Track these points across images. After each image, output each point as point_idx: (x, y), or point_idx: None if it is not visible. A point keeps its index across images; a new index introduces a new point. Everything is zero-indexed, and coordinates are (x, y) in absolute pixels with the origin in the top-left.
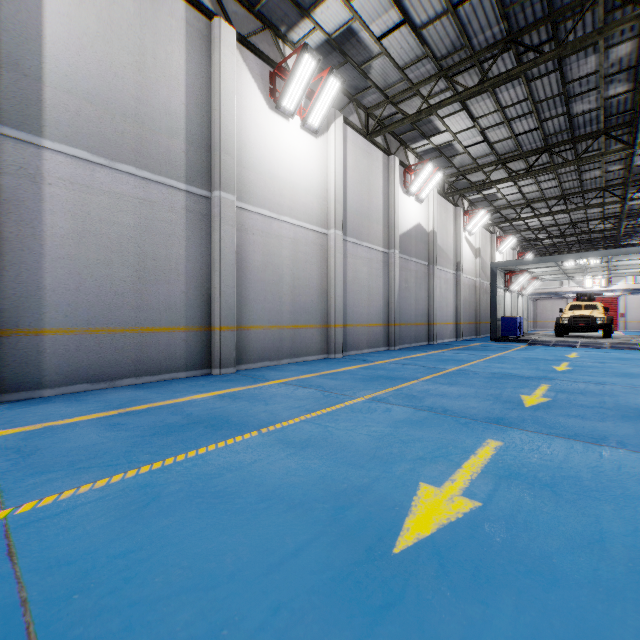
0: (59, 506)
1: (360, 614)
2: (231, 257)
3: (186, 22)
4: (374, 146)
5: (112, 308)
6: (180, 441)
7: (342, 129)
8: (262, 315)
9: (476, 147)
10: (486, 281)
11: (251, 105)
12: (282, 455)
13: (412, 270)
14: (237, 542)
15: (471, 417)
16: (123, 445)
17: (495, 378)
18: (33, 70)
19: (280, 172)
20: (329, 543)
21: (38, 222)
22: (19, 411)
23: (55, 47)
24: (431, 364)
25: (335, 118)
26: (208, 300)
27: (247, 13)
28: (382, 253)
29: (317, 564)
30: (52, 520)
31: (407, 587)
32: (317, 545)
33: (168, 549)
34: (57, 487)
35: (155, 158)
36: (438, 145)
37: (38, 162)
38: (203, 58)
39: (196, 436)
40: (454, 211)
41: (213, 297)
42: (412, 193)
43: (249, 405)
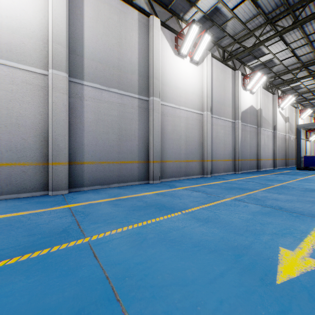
0: (106, 238)
1: (268, 313)
2: (158, 128)
3: (138, 20)
4: (227, 66)
5: (109, 152)
6: (146, 214)
7: (210, 60)
8: (171, 155)
9: (287, 60)
10: (292, 135)
11: (166, 54)
12: (197, 225)
13: (248, 131)
14: (189, 265)
15: (299, 213)
16: (122, 214)
17: (307, 191)
18: (80, 52)
19: (180, 85)
20: (237, 272)
21: (82, 116)
22: (77, 196)
23: (88, 41)
24: (263, 182)
25: (207, 55)
26: (147, 148)
27: (164, 10)
28: (231, 122)
29: (235, 282)
30: (106, 244)
31: (292, 303)
32: (231, 273)
33: (158, 264)
34: (102, 230)
35: (125, 84)
36: (264, 61)
37: (82, 91)
38: (145, 35)
39: (152, 212)
40: (272, 97)
41: (150, 147)
42: (248, 89)
43: (172, 199)
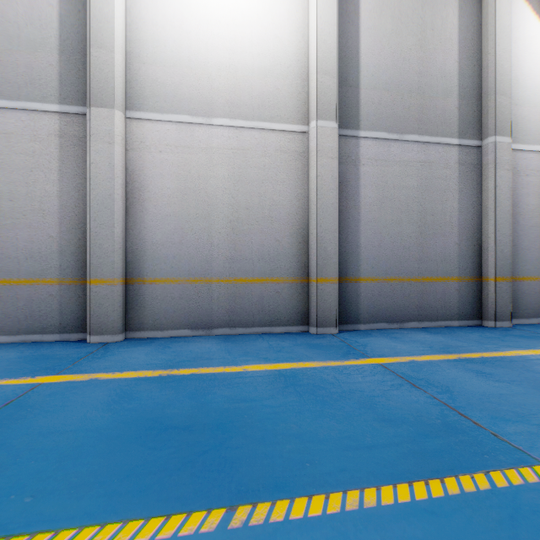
0: None
1: None
2: (506, 203)
3: None
4: None
5: (401, 260)
6: None
7: None
8: (535, 265)
9: None
10: None
11: (522, 34)
12: None
13: None
14: None
15: None
16: None
17: None
18: (353, 81)
19: None
20: None
21: (356, 196)
22: (362, 340)
23: (366, 56)
24: None
25: None
26: (478, 250)
27: None
28: None
29: None
30: None
31: None
32: None
33: None
34: None
35: (432, 122)
36: None
37: (356, 150)
38: (473, 8)
39: None
40: None
41: (485, 247)
42: None
43: None
